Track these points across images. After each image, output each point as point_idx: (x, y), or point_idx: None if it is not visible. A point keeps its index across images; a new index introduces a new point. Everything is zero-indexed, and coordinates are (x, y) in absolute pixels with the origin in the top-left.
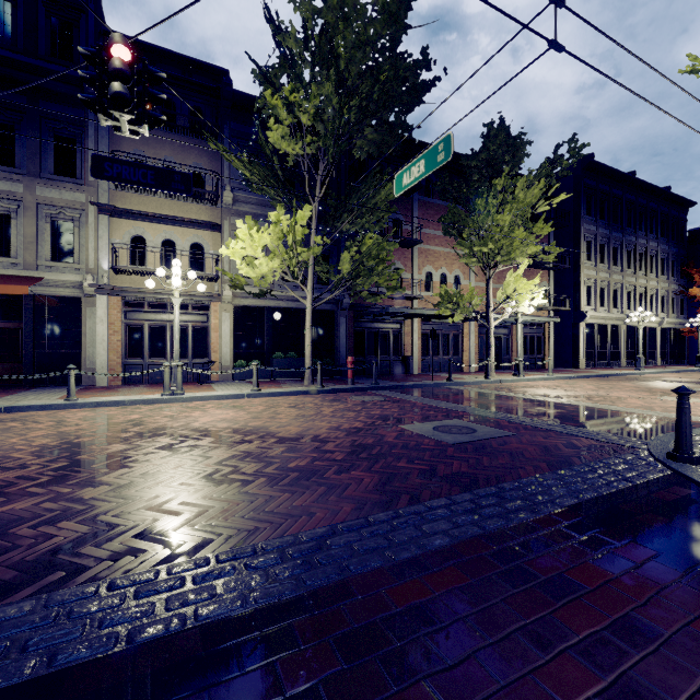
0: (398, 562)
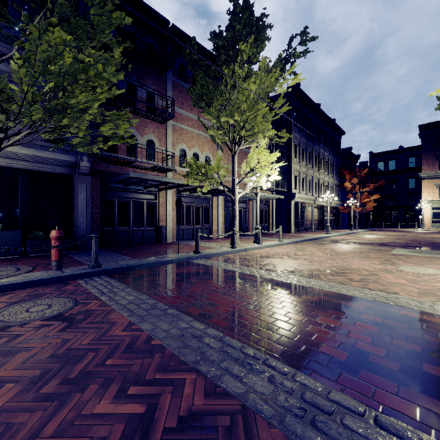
0: None
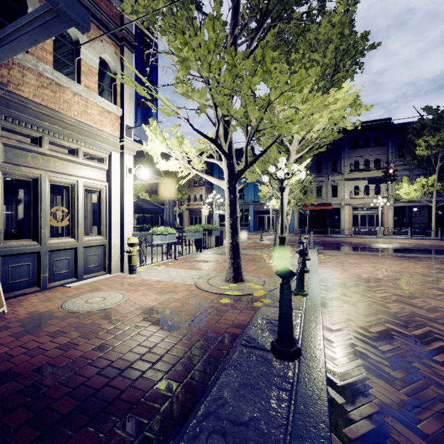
0: None
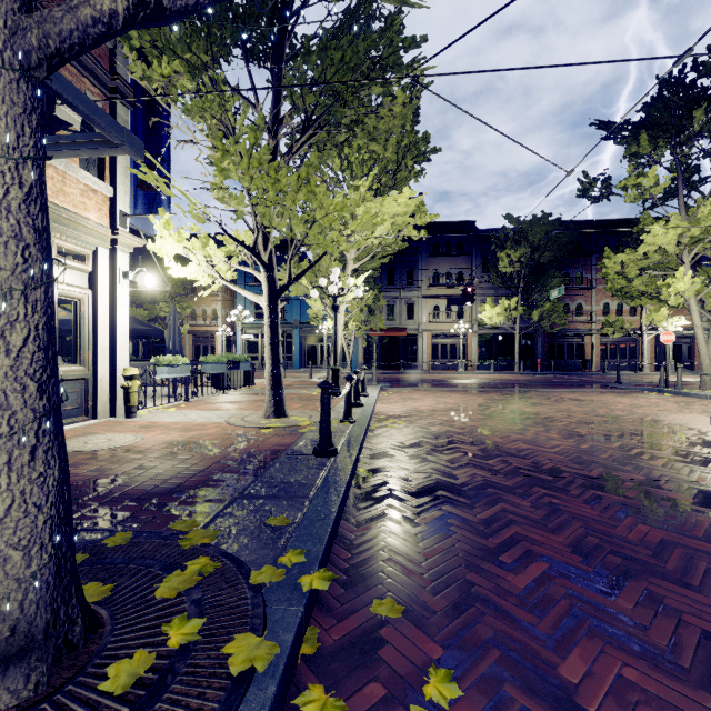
0: (526, 384)
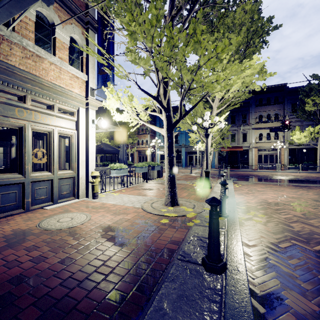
0: None
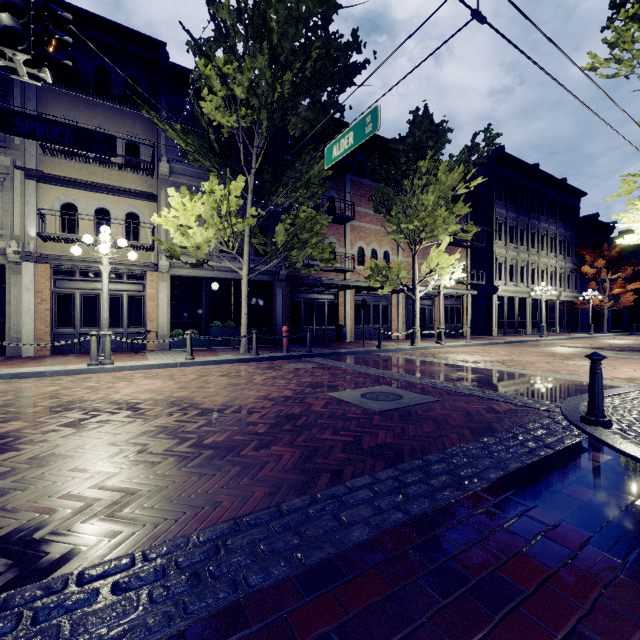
0: (308, 568)
